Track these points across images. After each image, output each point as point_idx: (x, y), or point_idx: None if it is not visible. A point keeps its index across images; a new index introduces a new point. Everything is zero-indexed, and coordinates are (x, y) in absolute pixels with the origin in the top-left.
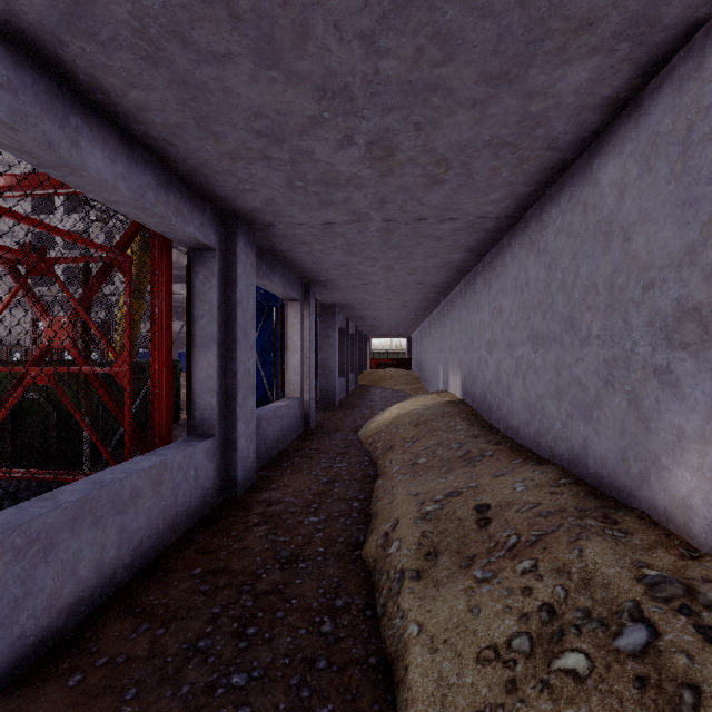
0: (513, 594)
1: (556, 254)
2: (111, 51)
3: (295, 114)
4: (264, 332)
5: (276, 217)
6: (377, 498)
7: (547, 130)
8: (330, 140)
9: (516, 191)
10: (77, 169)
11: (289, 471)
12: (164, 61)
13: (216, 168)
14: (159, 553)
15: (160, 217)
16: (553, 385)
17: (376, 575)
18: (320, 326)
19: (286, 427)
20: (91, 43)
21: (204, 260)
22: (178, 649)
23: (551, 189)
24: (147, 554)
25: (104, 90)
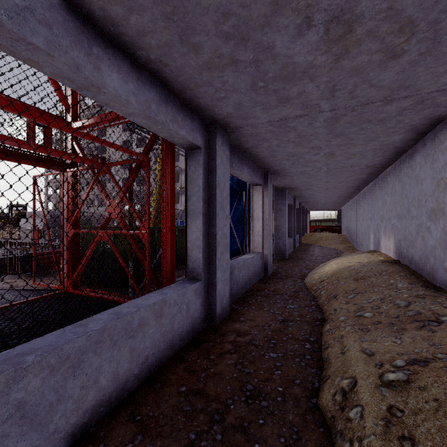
0: None
1: None
2: None
3: (258, 2)
4: (237, 207)
5: (243, 119)
6: (327, 344)
7: None
8: (290, 28)
9: None
10: (100, 87)
11: (254, 307)
12: None
13: (198, 81)
14: (160, 365)
15: (161, 124)
16: None
17: (336, 436)
18: (275, 203)
19: (251, 273)
20: None
21: (194, 156)
22: None
23: None
24: (151, 366)
25: (113, 22)
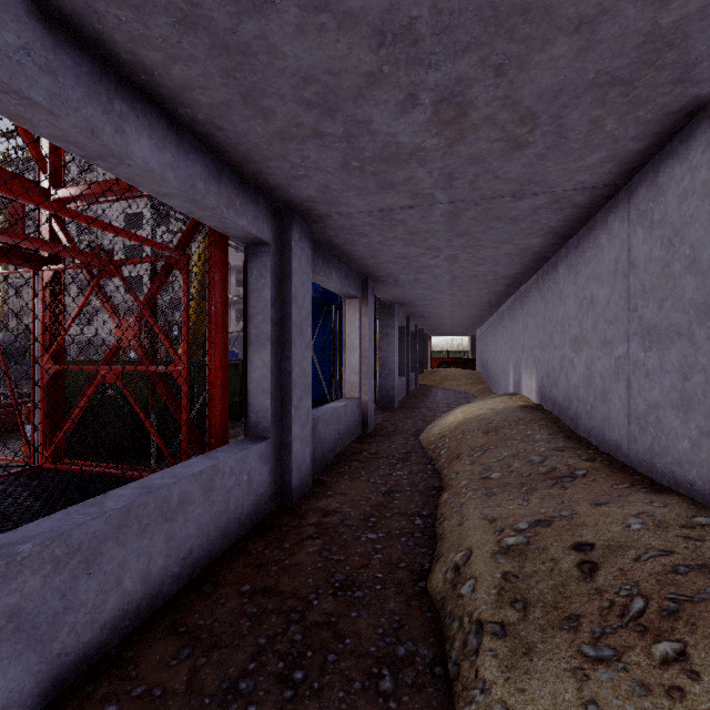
0: (651, 694)
1: (682, 223)
2: (147, 17)
3: (349, 72)
4: (323, 331)
5: (332, 206)
6: (443, 517)
7: (681, 53)
8: (390, 103)
9: (622, 150)
10: (123, 158)
11: (346, 476)
12: (201, 21)
13: (267, 153)
14: (210, 562)
15: (211, 209)
16: (676, 392)
17: (445, 618)
18: (379, 324)
19: (344, 429)
20: (126, 10)
21: (258, 256)
22: (217, 687)
23: (672, 142)
24: (197, 563)
25: (146, 69)
